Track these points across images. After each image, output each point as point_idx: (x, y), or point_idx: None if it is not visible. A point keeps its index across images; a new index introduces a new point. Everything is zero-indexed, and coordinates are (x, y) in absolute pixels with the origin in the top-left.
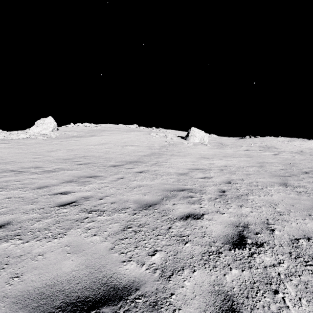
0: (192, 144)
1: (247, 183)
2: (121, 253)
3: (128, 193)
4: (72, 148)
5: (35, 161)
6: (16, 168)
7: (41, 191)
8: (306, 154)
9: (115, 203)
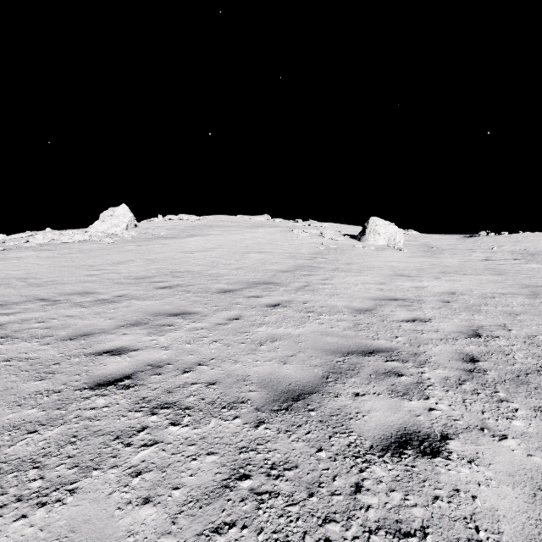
0: (374, 249)
1: (523, 337)
2: None
3: (248, 358)
4: (155, 257)
5: (88, 281)
6: (50, 295)
7: (74, 345)
8: None
9: (215, 385)
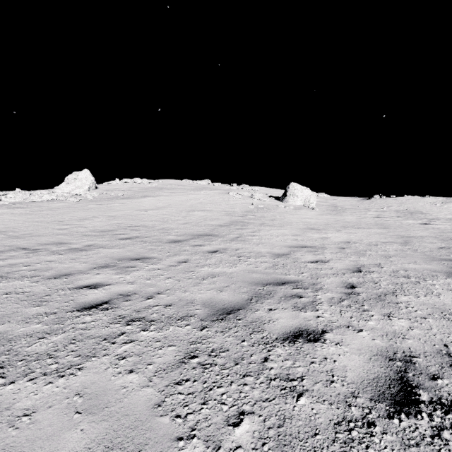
0: (293, 208)
1: (390, 272)
2: (175, 417)
3: (194, 288)
4: (115, 214)
5: (60, 234)
6: (30, 245)
7: (59, 282)
8: None
9: (171, 306)
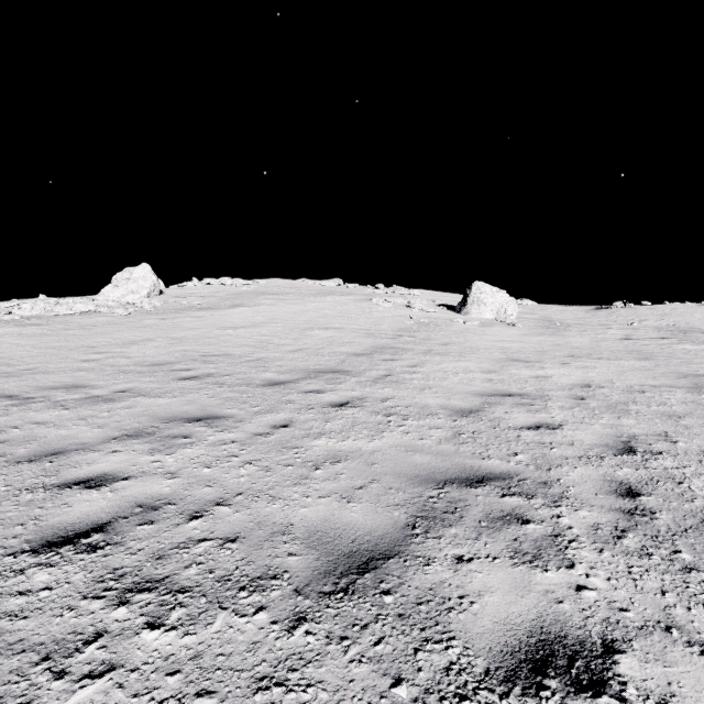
0: (478, 324)
1: (697, 454)
2: None
3: (294, 491)
4: (182, 335)
5: (83, 369)
6: (23, 390)
7: (33, 471)
8: None
9: (236, 543)
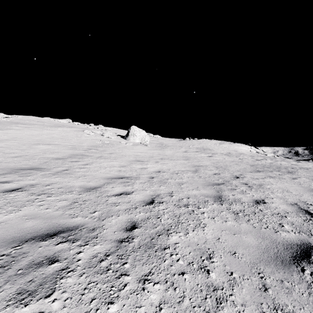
0: (132, 144)
1: (176, 201)
2: None
3: None
4: None
5: None
6: None
7: None
8: (233, 156)
9: None
